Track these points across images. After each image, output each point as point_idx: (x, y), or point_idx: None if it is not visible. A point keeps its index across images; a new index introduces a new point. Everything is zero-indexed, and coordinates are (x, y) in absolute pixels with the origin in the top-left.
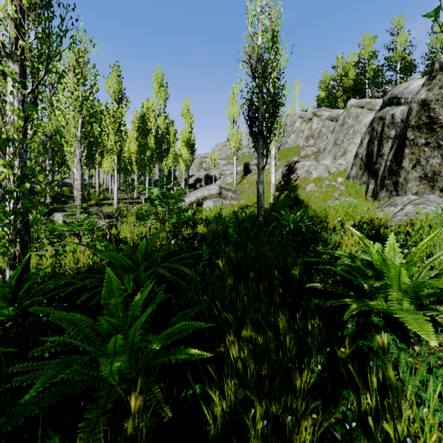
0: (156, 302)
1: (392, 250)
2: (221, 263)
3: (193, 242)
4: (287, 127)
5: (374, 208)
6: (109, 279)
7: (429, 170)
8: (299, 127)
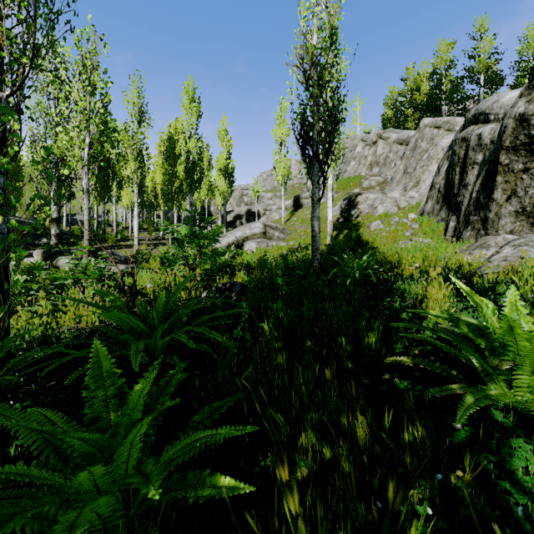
0: (169, 391)
1: (515, 312)
2: (266, 326)
3: (229, 295)
4: (346, 152)
5: (460, 251)
6: (96, 359)
7: (528, 203)
8: (361, 152)
